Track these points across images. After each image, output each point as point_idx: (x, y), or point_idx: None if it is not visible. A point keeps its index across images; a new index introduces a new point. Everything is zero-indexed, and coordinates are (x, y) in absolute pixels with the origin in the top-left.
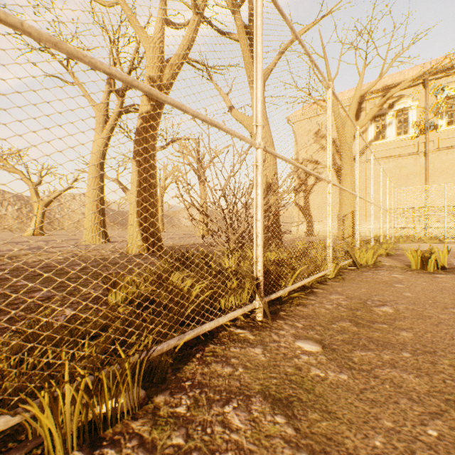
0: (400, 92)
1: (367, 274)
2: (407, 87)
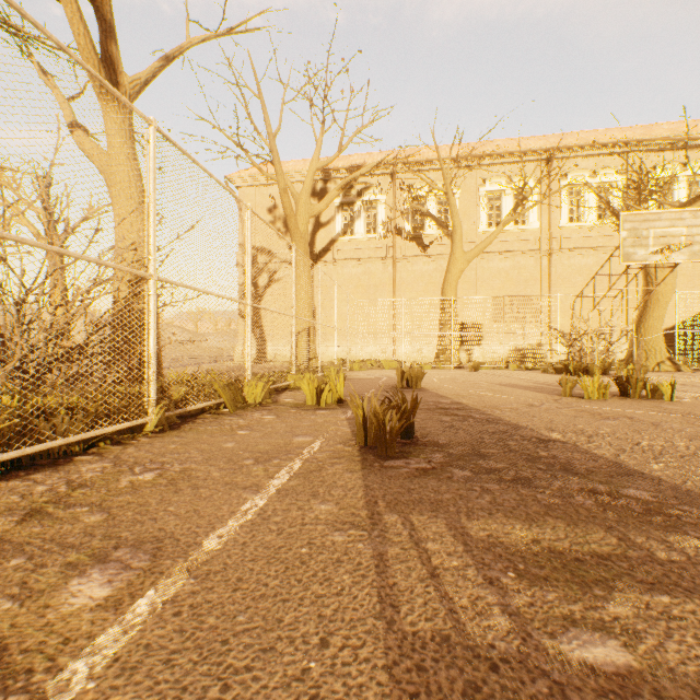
0: (370, 179)
1: (229, 419)
2: (376, 175)
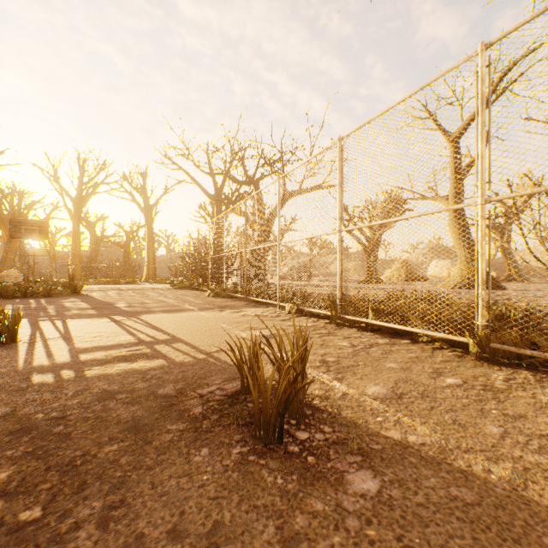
0: None
1: None
2: None
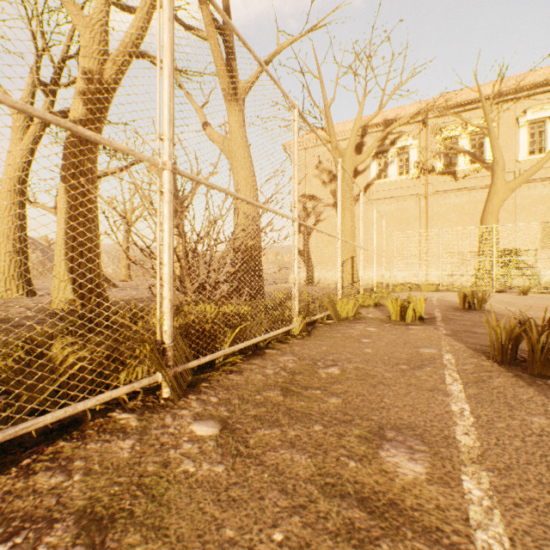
0: (402, 129)
1: (341, 329)
2: (408, 124)
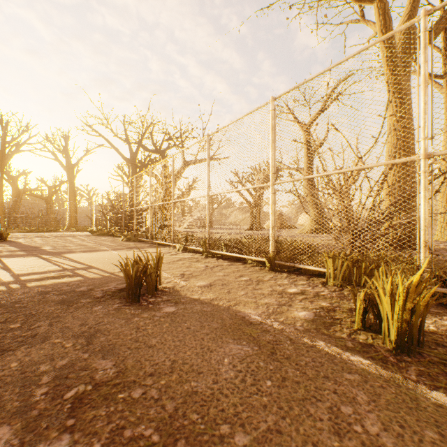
0: None
1: (295, 281)
2: None
